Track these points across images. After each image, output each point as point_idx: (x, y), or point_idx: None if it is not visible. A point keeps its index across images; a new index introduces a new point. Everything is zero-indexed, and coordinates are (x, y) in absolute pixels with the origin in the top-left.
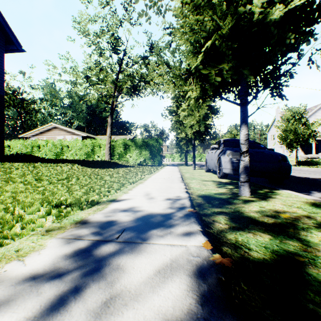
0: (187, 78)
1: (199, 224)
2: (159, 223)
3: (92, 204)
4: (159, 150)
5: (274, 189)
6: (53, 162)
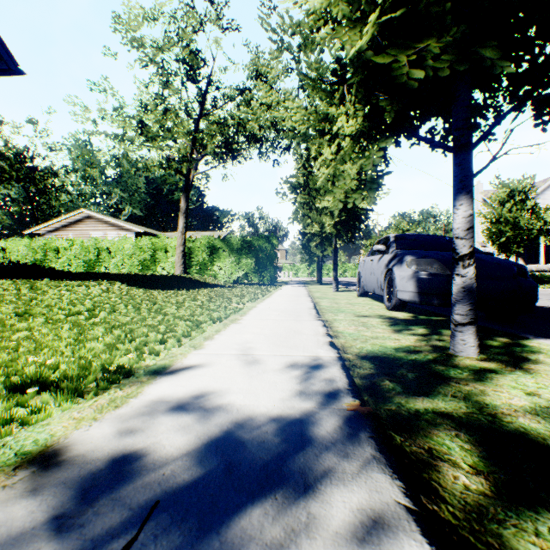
0: (335, 92)
1: (394, 475)
2: (271, 469)
3: (112, 380)
4: (271, 257)
5: (519, 338)
6: (76, 278)
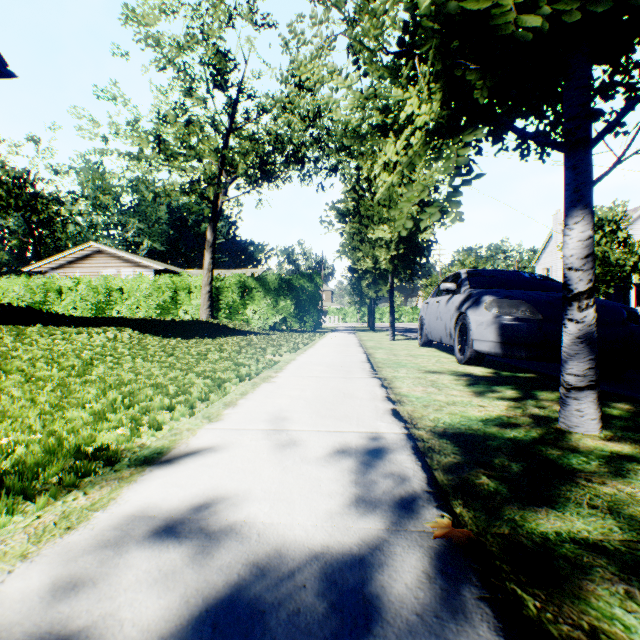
0: (400, 70)
1: None
2: None
3: (85, 471)
4: (315, 299)
5: None
6: (78, 323)
